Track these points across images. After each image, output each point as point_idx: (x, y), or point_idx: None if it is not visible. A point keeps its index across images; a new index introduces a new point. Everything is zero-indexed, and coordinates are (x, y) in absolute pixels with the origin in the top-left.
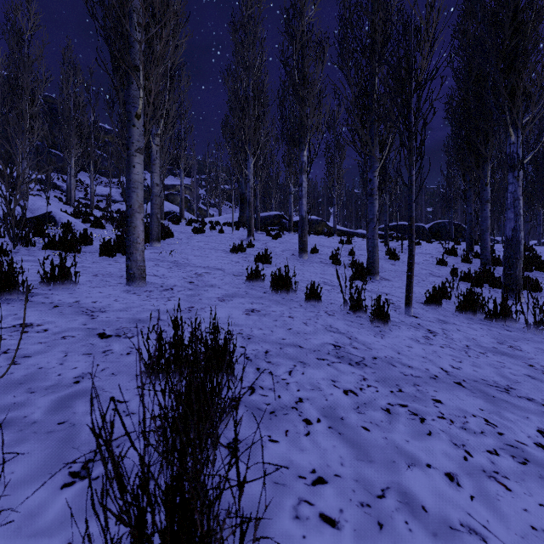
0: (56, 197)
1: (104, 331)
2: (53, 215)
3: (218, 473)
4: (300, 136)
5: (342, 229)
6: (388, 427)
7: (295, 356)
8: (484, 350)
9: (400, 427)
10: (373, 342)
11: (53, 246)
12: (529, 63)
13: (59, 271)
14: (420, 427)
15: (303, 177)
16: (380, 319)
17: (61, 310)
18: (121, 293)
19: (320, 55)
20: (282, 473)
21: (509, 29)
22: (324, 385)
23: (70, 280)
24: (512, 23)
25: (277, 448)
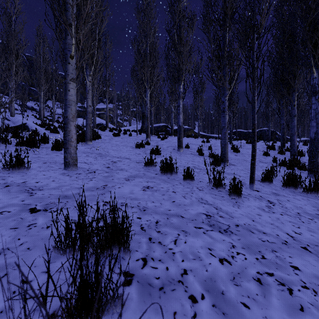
0: (33, 115)
1: (35, 206)
2: (27, 125)
3: None
4: (178, 76)
5: (203, 133)
6: (264, 301)
7: (178, 225)
8: (311, 216)
9: (275, 302)
10: (233, 212)
11: (22, 144)
12: None
13: (16, 160)
14: (291, 300)
15: (180, 101)
16: (235, 193)
17: (9, 189)
18: (59, 175)
19: (190, 26)
20: None
21: (313, 4)
22: (203, 254)
23: (23, 167)
24: (315, 0)
25: None
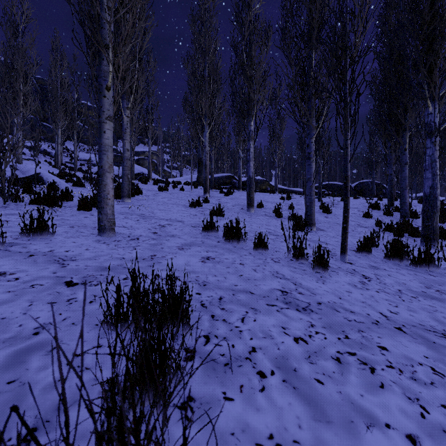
0: (46, 161)
1: (71, 279)
2: (41, 176)
3: (170, 443)
4: (248, 109)
5: (283, 187)
6: (340, 379)
7: (247, 302)
8: (415, 294)
9: (353, 379)
10: (316, 288)
11: (38, 202)
12: (445, 44)
13: (38, 223)
14: (371, 378)
15: (251, 143)
16: (320, 265)
17: (35, 259)
18: (93, 243)
19: (264, 41)
20: (238, 441)
21: (427, 16)
22: (275, 332)
23: (47, 232)
24: (431, 10)
25: (232, 407)
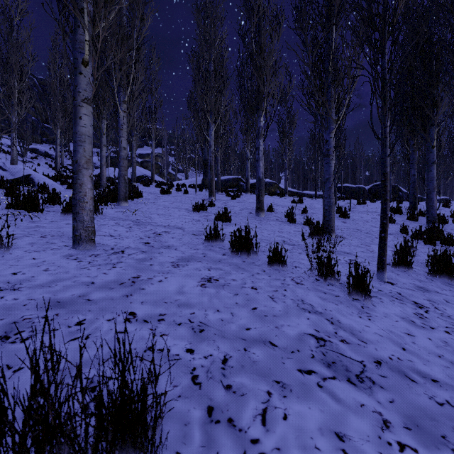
0: (47, 164)
1: None
2: (32, 177)
3: None
4: (257, 103)
5: (292, 190)
6: None
7: (267, 367)
8: None
9: None
10: (363, 329)
11: (16, 206)
12: None
13: None
14: None
15: (260, 141)
16: (359, 290)
17: None
18: (60, 259)
19: (275, 28)
20: None
21: None
22: None
23: (0, 245)
24: None
25: None
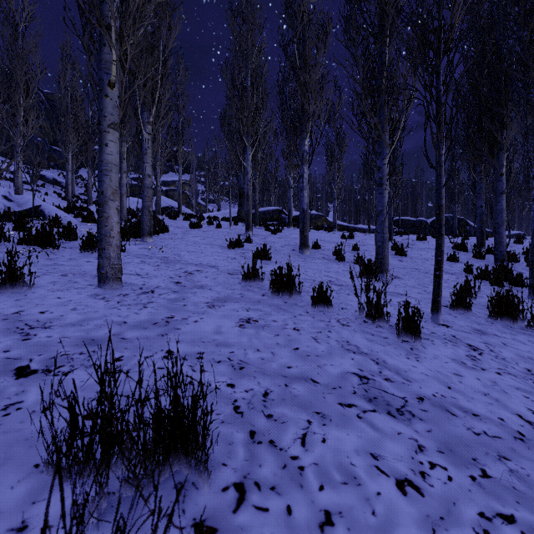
0: (55, 193)
1: (28, 363)
2: (42, 209)
3: None
4: (301, 124)
5: (342, 224)
6: None
7: (308, 401)
8: None
9: None
10: (409, 369)
11: (29, 241)
12: None
13: (7, 271)
14: None
15: (305, 167)
16: (408, 331)
17: None
18: (86, 298)
19: (322, 38)
20: None
21: None
22: (361, 469)
23: (22, 283)
24: None
25: None
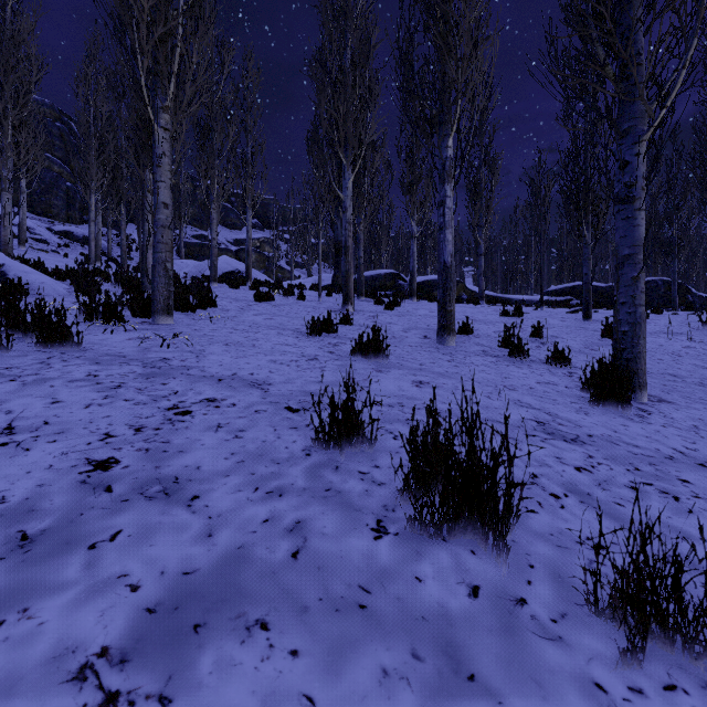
0: (83, 255)
1: None
2: (4, 270)
3: None
4: (440, 110)
5: (489, 293)
6: None
7: None
8: None
9: None
10: None
11: None
12: None
13: None
14: None
15: (447, 188)
16: None
17: None
18: None
19: None
20: None
21: None
22: None
23: None
24: None
25: None
